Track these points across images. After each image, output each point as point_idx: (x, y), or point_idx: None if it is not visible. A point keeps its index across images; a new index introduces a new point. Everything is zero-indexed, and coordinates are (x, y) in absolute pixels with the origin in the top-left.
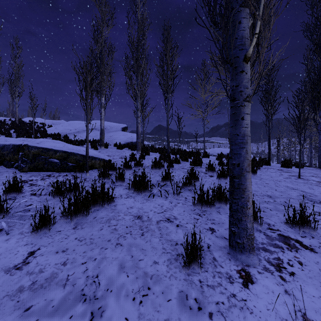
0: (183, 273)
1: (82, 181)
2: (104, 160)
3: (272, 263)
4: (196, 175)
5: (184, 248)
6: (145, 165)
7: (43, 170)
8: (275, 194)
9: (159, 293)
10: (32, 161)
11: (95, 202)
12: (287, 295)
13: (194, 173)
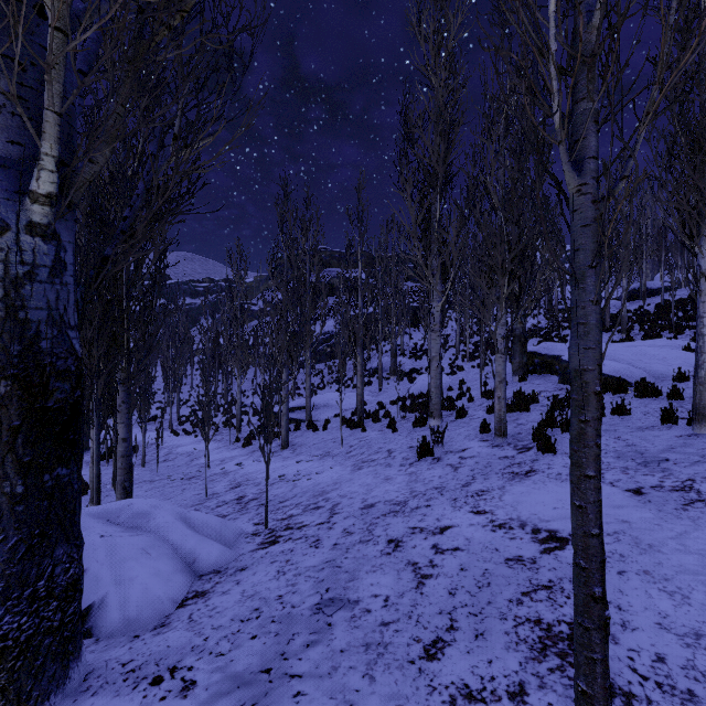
0: (479, 433)
1: (537, 394)
2: (615, 377)
3: (498, 445)
4: (620, 407)
5: (478, 421)
6: (665, 390)
7: (567, 383)
8: (643, 447)
9: (469, 432)
10: (563, 374)
11: (518, 407)
12: (478, 446)
13: (621, 404)
